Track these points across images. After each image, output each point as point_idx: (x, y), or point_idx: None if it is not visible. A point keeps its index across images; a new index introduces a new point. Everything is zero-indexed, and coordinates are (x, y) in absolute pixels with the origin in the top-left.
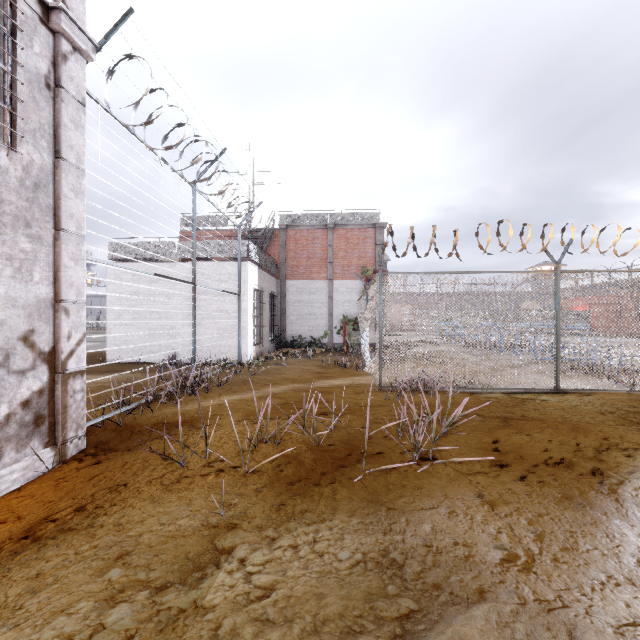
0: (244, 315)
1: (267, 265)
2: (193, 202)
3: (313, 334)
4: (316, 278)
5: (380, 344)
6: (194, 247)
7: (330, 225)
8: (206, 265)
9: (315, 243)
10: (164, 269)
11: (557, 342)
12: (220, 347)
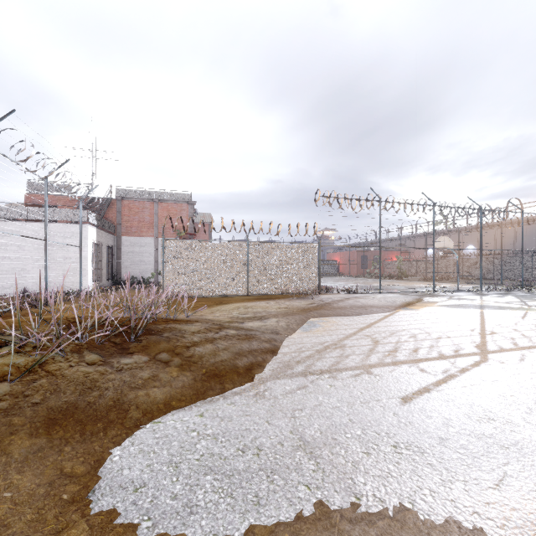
0: (84, 261)
1: (105, 226)
2: (45, 189)
3: (143, 275)
4: (145, 236)
5: (163, 275)
6: (46, 218)
7: (156, 200)
8: (53, 225)
9: (145, 211)
10: (16, 226)
11: (247, 273)
12: (65, 283)
